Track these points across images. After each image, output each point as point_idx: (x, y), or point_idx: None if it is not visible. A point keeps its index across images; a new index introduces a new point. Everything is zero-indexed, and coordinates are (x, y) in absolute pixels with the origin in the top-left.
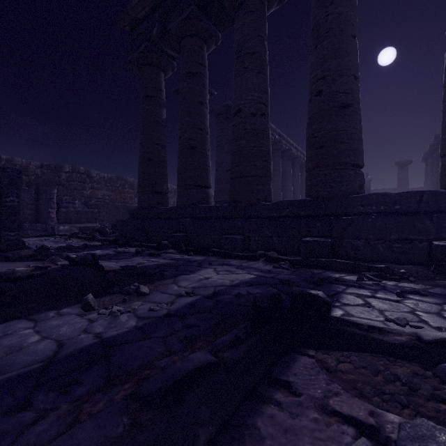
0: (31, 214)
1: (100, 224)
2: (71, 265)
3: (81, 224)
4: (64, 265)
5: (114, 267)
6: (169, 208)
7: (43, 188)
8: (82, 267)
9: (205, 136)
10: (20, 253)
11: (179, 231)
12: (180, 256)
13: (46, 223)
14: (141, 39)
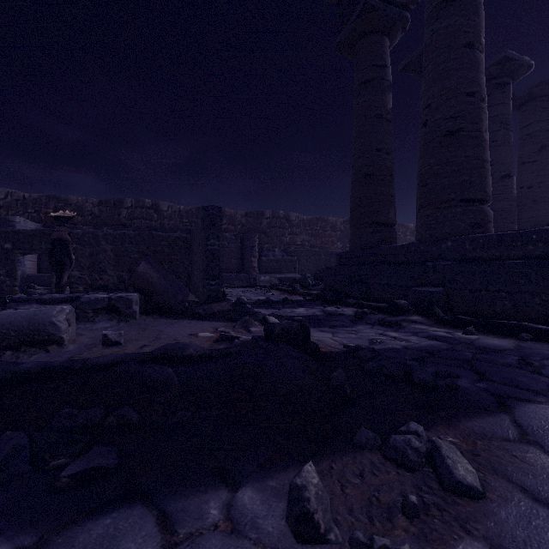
0: (237, 264)
1: (299, 275)
2: (267, 339)
3: (280, 274)
4: (257, 337)
5: (332, 344)
6: (404, 246)
7: (246, 236)
8: (284, 347)
9: (478, 105)
10: (211, 308)
11: (426, 284)
12: (444, 331)
13: (249, 273)
14: (356, 0)
